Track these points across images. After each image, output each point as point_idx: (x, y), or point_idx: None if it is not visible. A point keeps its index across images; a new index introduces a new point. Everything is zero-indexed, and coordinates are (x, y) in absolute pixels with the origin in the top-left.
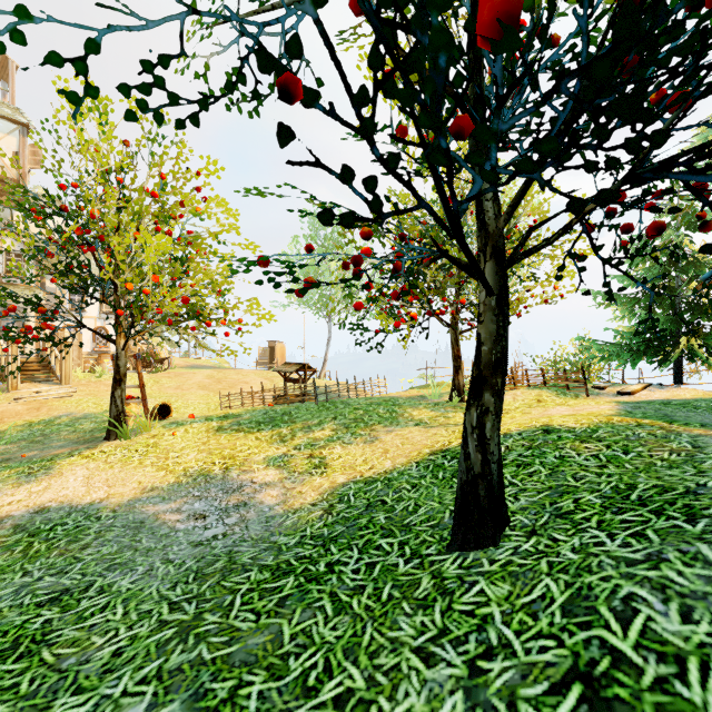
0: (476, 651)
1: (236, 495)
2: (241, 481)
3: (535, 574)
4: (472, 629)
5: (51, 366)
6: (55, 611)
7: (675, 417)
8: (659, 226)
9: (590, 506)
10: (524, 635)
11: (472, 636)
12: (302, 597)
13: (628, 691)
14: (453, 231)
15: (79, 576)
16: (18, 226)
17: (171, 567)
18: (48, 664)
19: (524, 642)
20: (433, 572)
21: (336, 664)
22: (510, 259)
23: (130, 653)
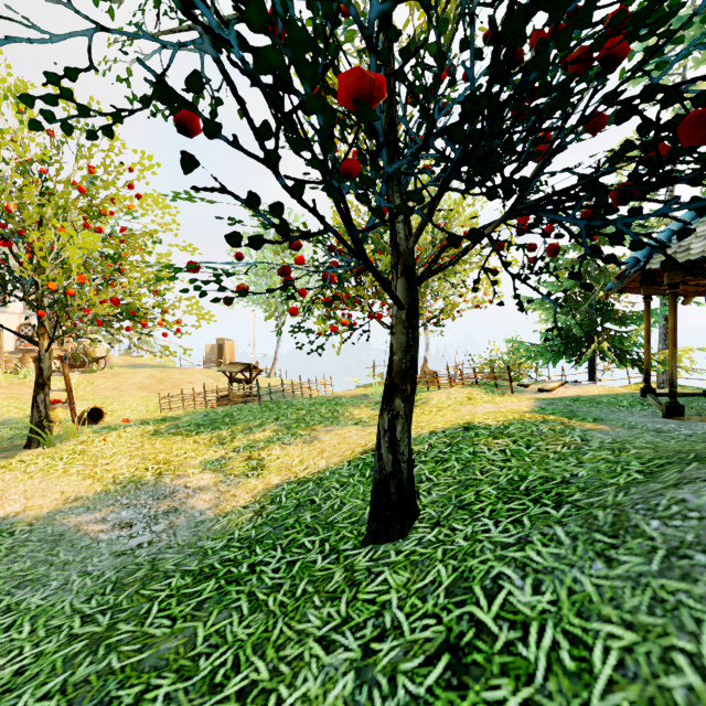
0: (372, 635)
1: (167, 501)
2: (175, 486)
3: (431, 561)
4: (371, 615)
5: None
6: None
7: (578, 413)
8: (554, 248)
9: (487, 497)
10: (413, 617)
11: (370, 622)
12: (220, 599)
13: (483, 656)
14: (358, 254)
15: None
16: None
17: (89, 580)
18: None
19: (412, 623)
20: (346, 566)
21: (244, 660)
22: (419, 277)
23: (34, 670)
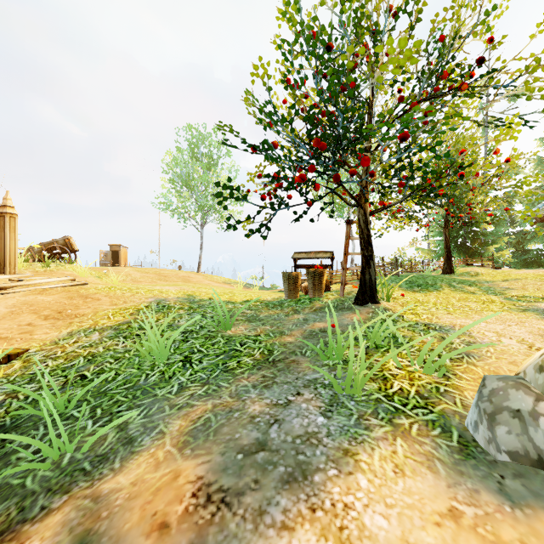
0: None
1: None
2: None
3: None
4: None
5: None
6: None
7: None
8: None
9: None
10: None
11: None
12: None
13: None
14: None
15: None
16: None
17: None
18: None
19: None
20: None
21: None
22: None
23: None
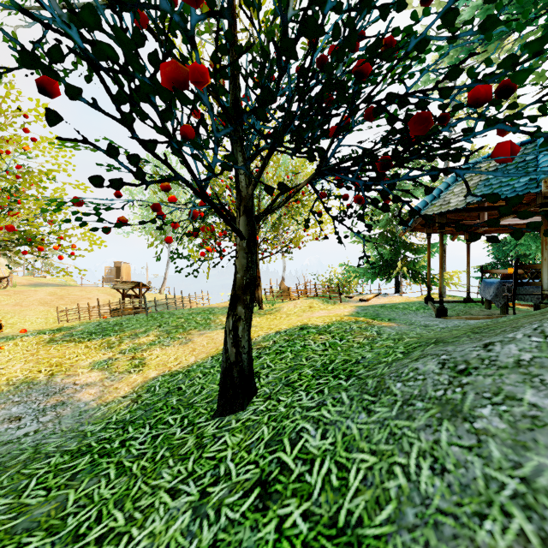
0: (209, 482)
1: (56, 397)
2: (64, 384)
3: (259, 425)
4: (210, 468)
5: None
6: None
7: (381, 315)
8: (358, 198)
9: (306, 377)
10: (240, 465)
11: (209, 473)
12: (92, 470)
13: (282, 485)
14: (203, 197)
15: None
16: None
17: None
18: None
19: (238, 469)
20: (198, 434)
21: (106, 513)
22: (256, 215)
23: None
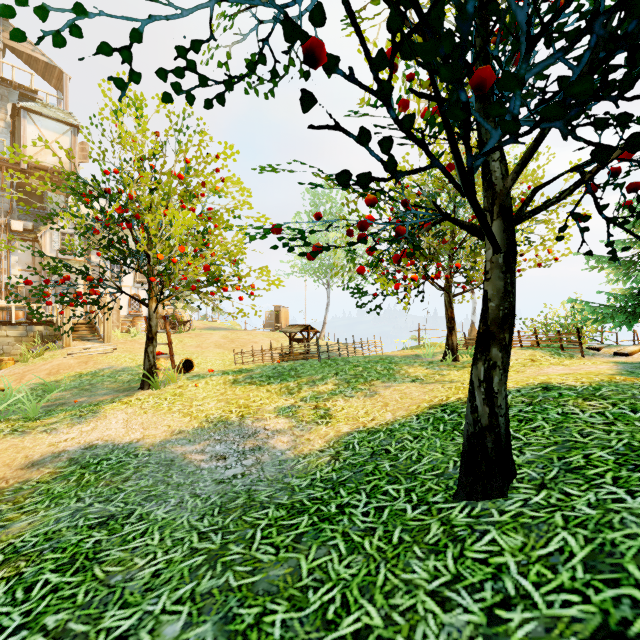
0: (493, 599)
1: (251, 440)
2: (255, 427)
3: (550, 527)
4: (486, 577)
5: (96, 327)
6: (103, 533)
7: None
8: None
9: (602, 462)
10: (544, 588)
11: (487, 584)
12: (316, 535)
13: None
14: (465, 189)
15: (122, 505)
16: (72, 206)
17: (199, 501)
18: (99, 579)
19: (544, 594)
20: (441, 519)
21: (353, 601)
22: (517, 217)
23: (167, 575)
